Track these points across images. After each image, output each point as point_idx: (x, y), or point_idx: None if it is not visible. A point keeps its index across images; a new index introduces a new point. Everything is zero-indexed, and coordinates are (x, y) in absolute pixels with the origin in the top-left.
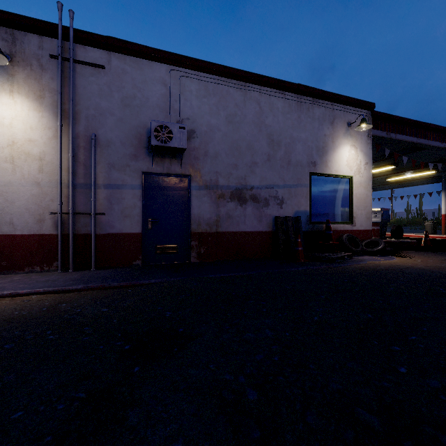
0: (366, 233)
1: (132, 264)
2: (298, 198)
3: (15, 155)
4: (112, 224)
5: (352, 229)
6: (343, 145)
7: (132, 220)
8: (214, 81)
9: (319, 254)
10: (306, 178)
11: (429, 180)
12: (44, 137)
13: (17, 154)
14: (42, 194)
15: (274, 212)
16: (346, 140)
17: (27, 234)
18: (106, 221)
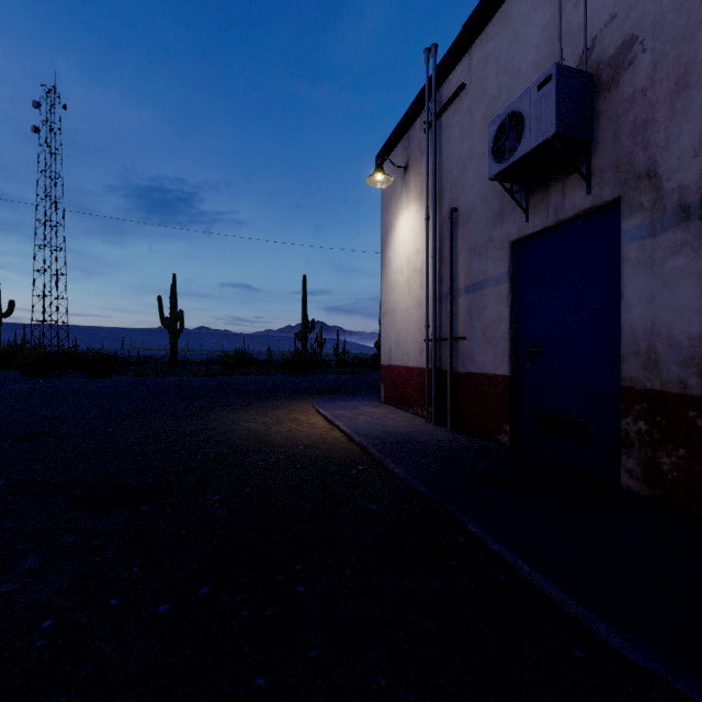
0: None
1: (496, 439)
2: None
3: (410, 275)
4: (473, 355)
5: None
6: None
7: (496, 349)
8: None
9: None
10: None
11: None
12: (423, 242)
13: (410, 273)
14: (422, 317)
15: None
16: None
17: (415, 367)
18: (467, 350)
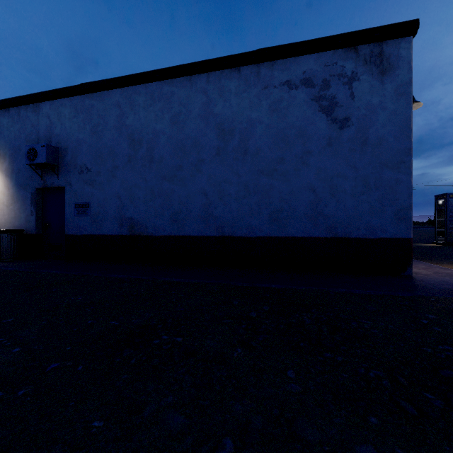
0: None
1: None
2: None
3: None
4: None
5: None
6: None
7: None
8: None
9: None
10: None
11: None
12: None
13: None
14: None
15: None
16: None
17: None
18: None
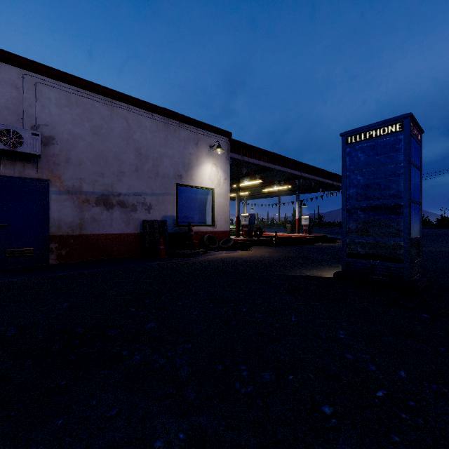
0: (225, 233)
1: None
2: (166, 204)
3: None
4: None
5: (214, 230)
6: (206, 163)
7: None
8: (78, 93)
9: (180, 251)
10: (173, 188)
11: (292, 192)
12: None
13: None
14: None
15: (142, 216)
16: (209, 159)
17: None
18: None
